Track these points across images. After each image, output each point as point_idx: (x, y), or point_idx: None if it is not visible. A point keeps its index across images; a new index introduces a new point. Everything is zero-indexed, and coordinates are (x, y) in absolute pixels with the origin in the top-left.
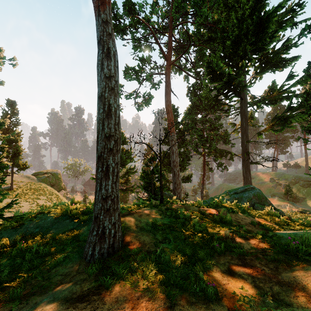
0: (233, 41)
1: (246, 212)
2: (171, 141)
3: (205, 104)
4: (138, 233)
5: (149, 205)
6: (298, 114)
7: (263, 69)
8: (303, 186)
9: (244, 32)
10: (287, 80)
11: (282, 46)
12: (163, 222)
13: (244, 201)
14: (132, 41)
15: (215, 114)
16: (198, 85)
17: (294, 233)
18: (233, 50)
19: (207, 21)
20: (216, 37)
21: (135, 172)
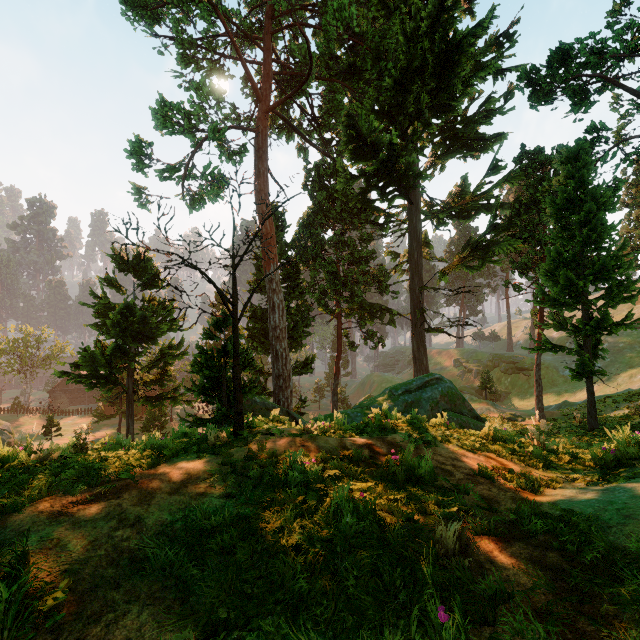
0: (396, 80)
1: (452, 438)
2: (270, 281)
3: (342, 208)
4: (114, 590)
5: (197, 444)
6: (506, 239)
7: (447, 150)
8: (506, 373)
9: (417, 67)
10: (488, 175)
11: (479, 111)
12: (229, 515)
13: (425, 408)
14: (177, 42)
15: (360, 232)
16: (327, 168)
17: (616, 501)
18: (396, 100)
19: (346, 29)
20: (365, 68)
21: (184, 354)
